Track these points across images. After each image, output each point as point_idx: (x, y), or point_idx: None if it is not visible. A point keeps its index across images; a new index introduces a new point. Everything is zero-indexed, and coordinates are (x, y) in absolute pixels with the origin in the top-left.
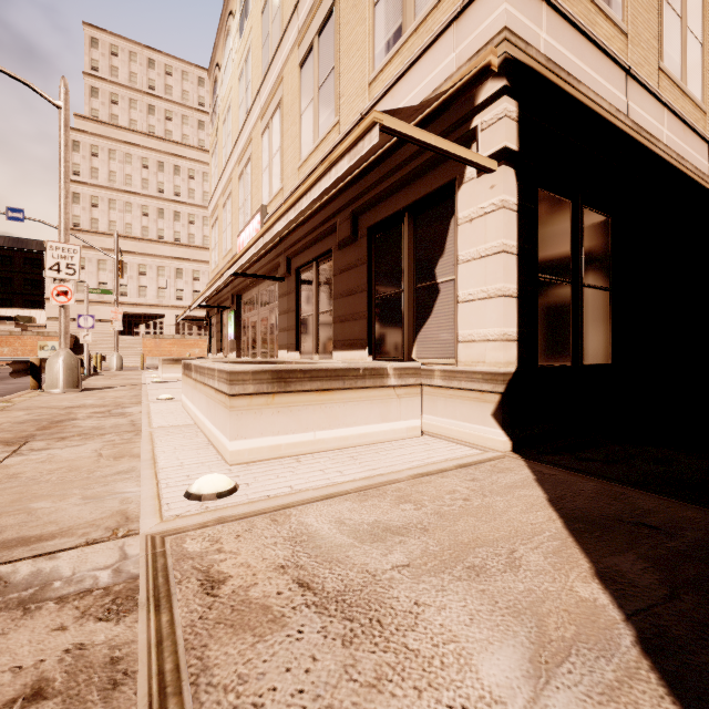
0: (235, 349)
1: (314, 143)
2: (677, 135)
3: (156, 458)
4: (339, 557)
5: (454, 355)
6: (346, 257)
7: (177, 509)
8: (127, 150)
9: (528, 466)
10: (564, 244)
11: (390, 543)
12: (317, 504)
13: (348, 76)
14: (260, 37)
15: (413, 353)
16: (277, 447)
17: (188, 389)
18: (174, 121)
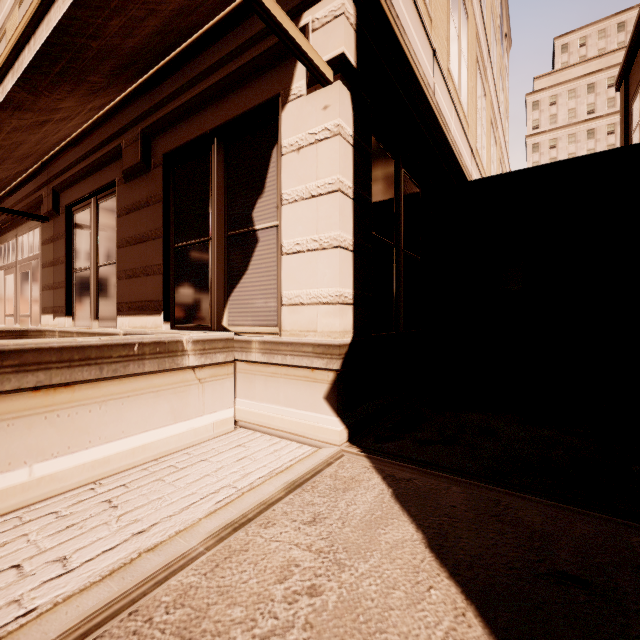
0: None
1: None
2: (458, 133)
3: None
4: None
5: (277, 321)
6: (134, 192)
7: None
8: None
9: (376, 468)
10: (390, 203)
11: None
12: None
13: None
14: None
15: (224, 320)
16: None
17: None
18: None
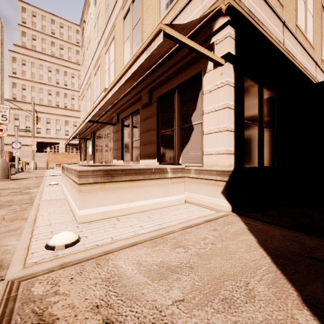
0: (92, 159)
1: (130, 56)
2: (303, 57)
3: (36, 220)
4: (137, 295)
5: (201, 161)
6: (146, 112)
7: (37, 257)
8: (41, 62)
9: (242, 220)
10: (255, 106)
11: (170, 280)
12: (126, 250)
13: (147, 22)
14: (104, 6)
15: (180, 161)
16: (106, 212)
17: (63, 179)
18: (64, 50)
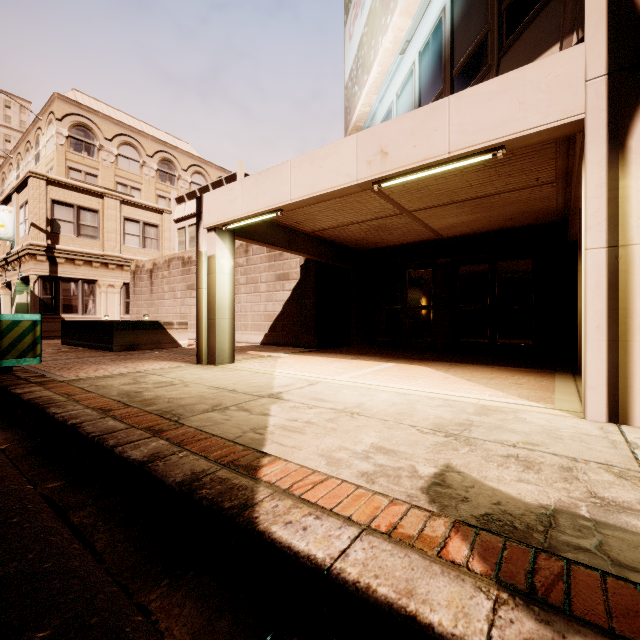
0: None
1: None
2: None
3: None
4: None
5: None
6: None
7: None
8: None
9: None
10: None
11: None
12: None
13: None
14: None
15: None
16: None
17: None
18: None
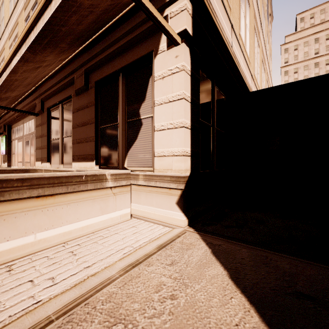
0: (6, 161)
1: None
2: (245, 67)
3: None
4: None
5: (152, 164)
6: (81, 101)
7: None
8: None
9: (202, 239)
10: (209, 104)
11: None
12: None
13: None
14: None
15: (125, 164)
16: None
17: None
18: None
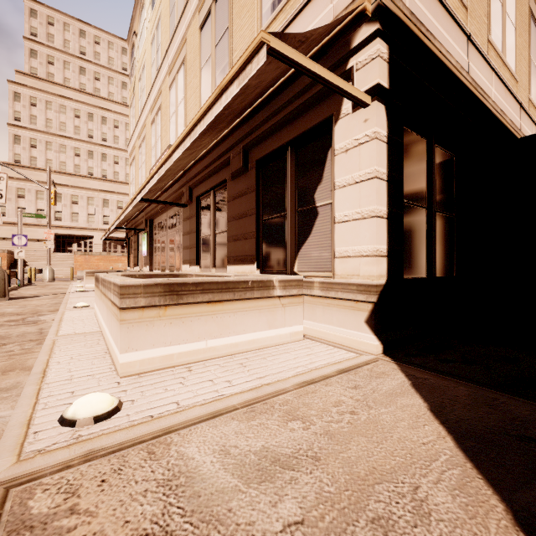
0: (148, 264)
1: (211, 92)
2: (501, 95)
3: (47, 370)
4: (220, 513)
5: (331, 268)
6: (238, 186)
7: (44, 440)
8: (62, 102)
9: (401, 370)
10: (421, 175)
11: (280, 483)
12: (202, 426)
13: (240, 34)
14: (168, 7)
15: (295, 267)
16: (169, 356)
17: (97, 299)
18: (102, 81)
